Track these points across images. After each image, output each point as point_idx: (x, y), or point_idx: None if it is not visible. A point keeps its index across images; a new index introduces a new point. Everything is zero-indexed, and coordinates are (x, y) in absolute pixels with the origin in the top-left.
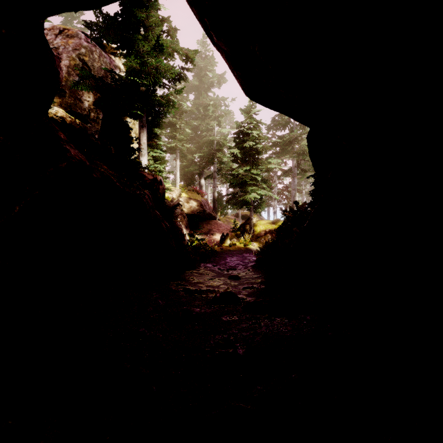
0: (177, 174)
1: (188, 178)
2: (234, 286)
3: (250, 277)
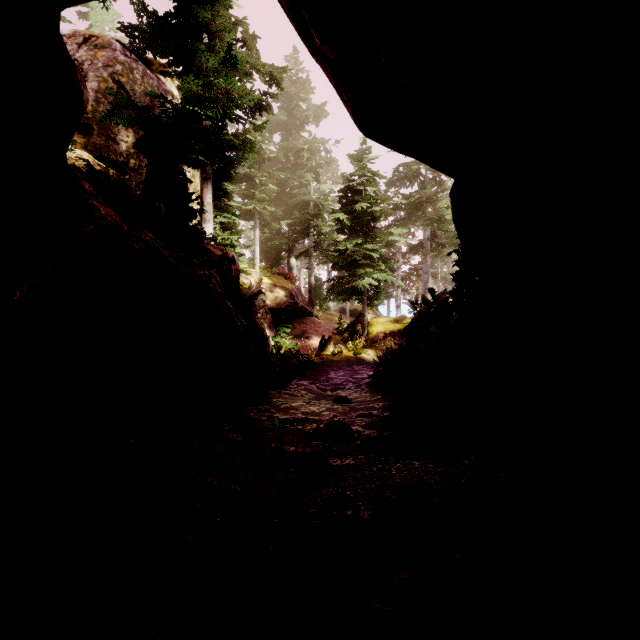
0: (256, 249)
1: (272, 257)
2: (343, 413)
3: (365, 399)
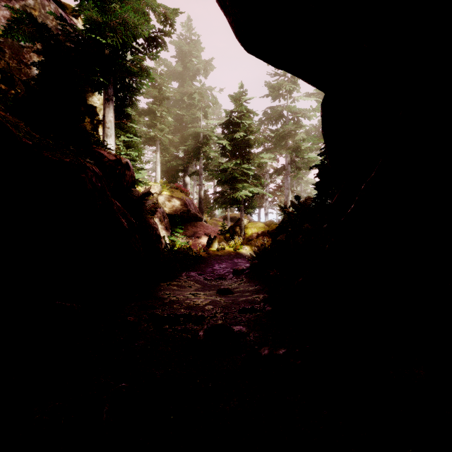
0: (157, 168)
1: (171, 175)
2: (225, 306)
3: (245, 289)
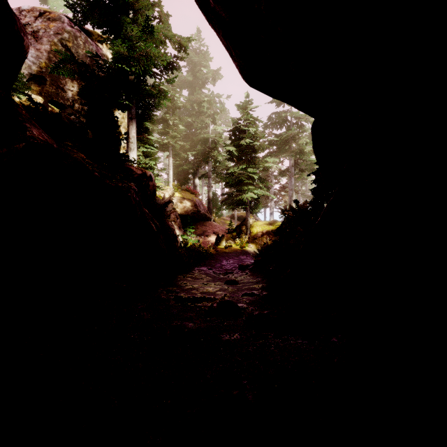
0: (170, 172)
1: (182, 178)
2: (232, 292)
3: (248, 281)
